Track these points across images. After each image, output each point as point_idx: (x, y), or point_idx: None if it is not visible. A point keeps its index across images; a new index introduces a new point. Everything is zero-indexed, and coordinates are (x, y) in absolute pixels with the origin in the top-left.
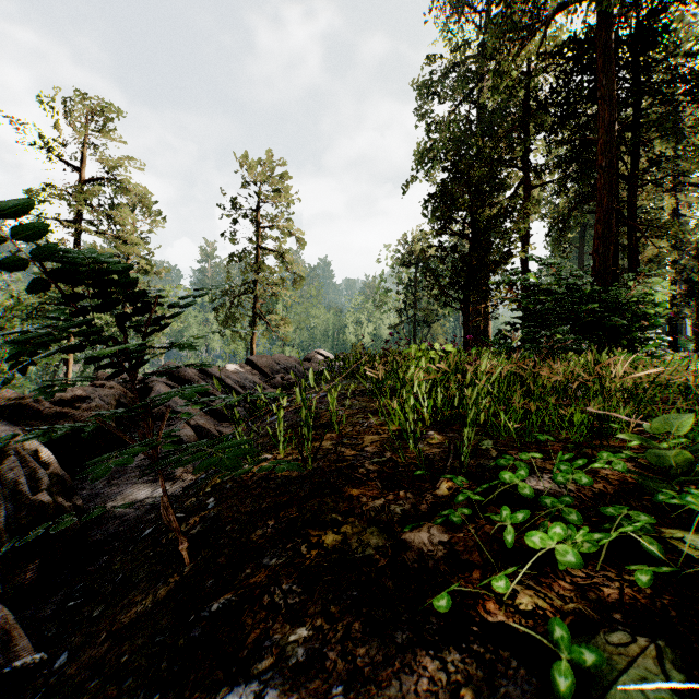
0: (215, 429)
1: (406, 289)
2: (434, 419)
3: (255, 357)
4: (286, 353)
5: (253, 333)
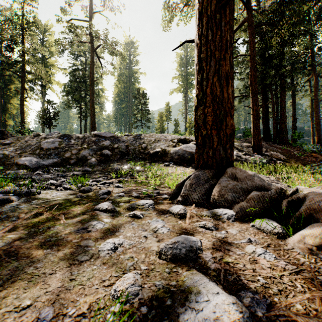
0: None
1: None
2: None
3: None
4: None
5: None
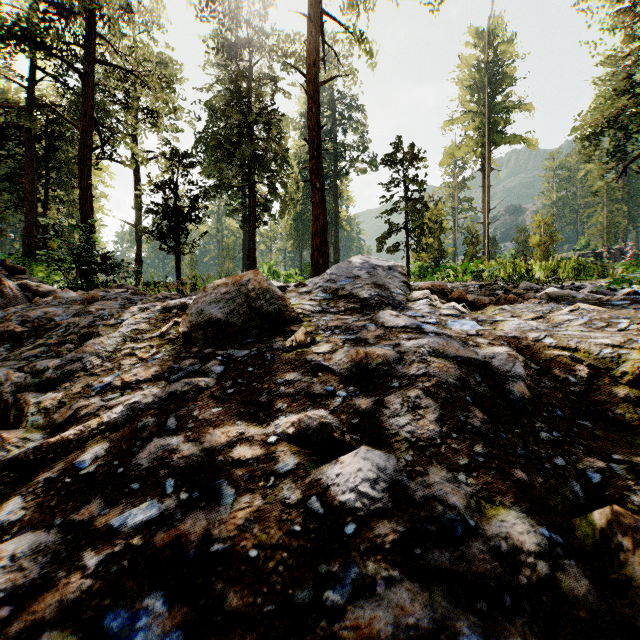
0: None
1: None
2: None
3: None
4: None
5: None
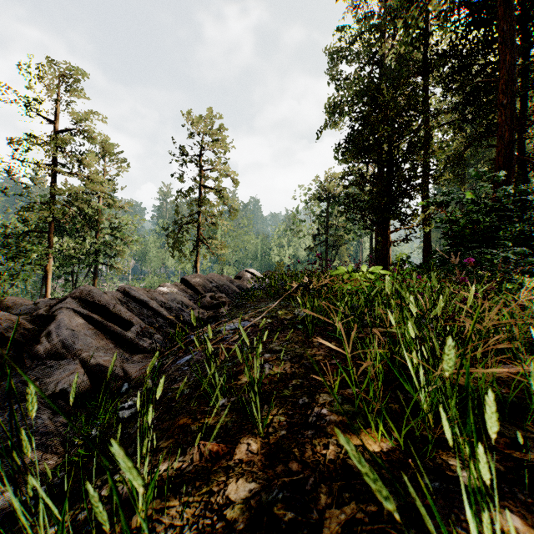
0: (121, 367)
1: (319, 219)
2: (430, 407)
3: (189, 276)
4: (224, 270)
5: (197, 255)
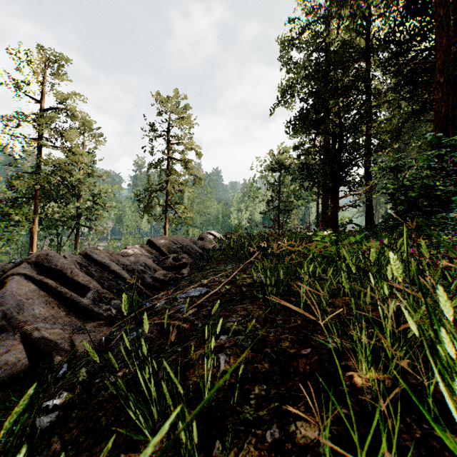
0: (70, 338)
1: (273, 187)
2: None
3: (155, 238)
4: (190, 231)
5: (166, 218)
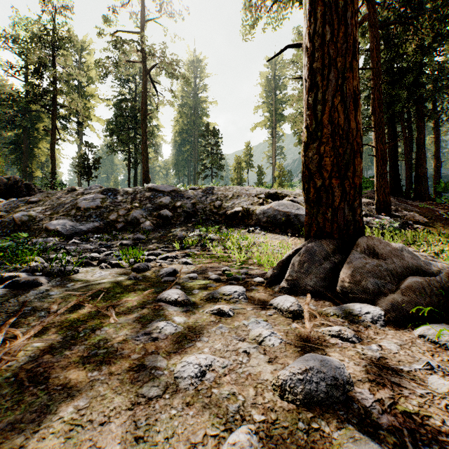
0: None
1: None
2: None
3: None
4: None
5: None
